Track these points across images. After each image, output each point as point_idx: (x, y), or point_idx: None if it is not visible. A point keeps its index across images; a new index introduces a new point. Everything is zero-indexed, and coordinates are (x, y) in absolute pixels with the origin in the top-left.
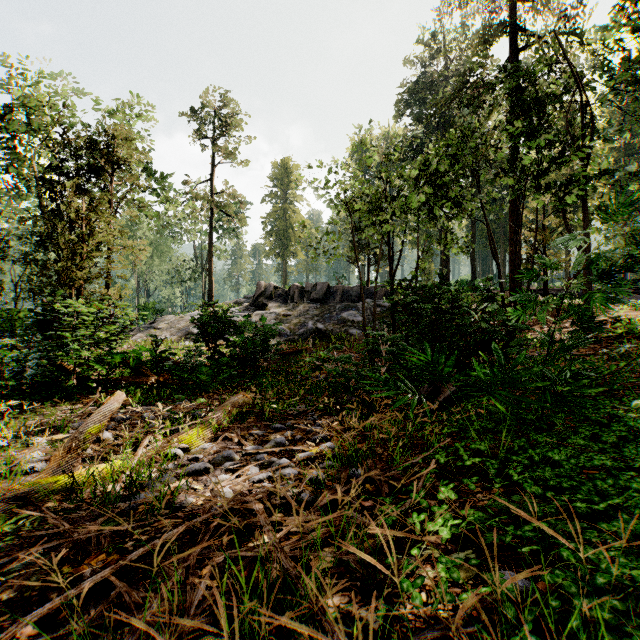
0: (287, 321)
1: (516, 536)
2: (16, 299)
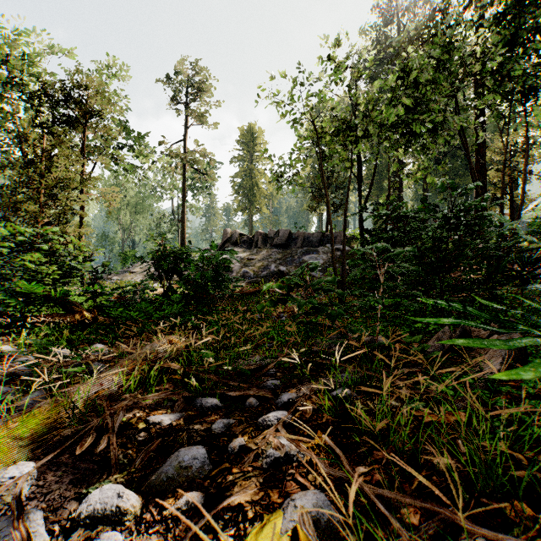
0: (251, 264)
1: None
2: None
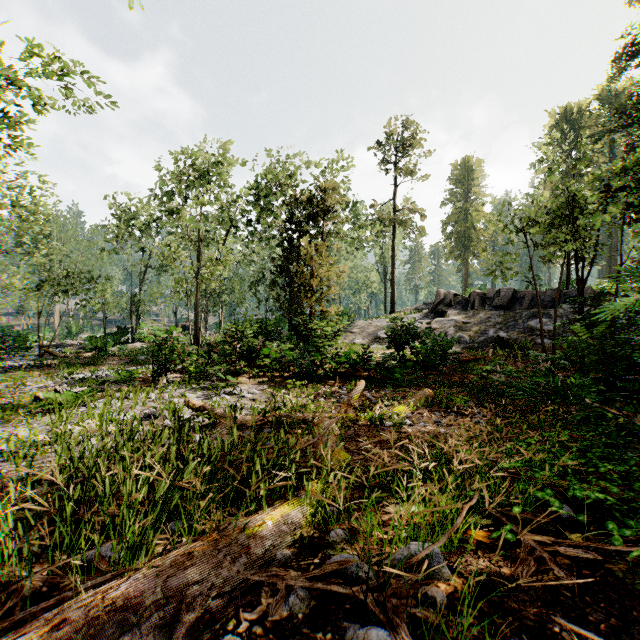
0: (466, 328)
1: (549, 453)
2: (266, 311)
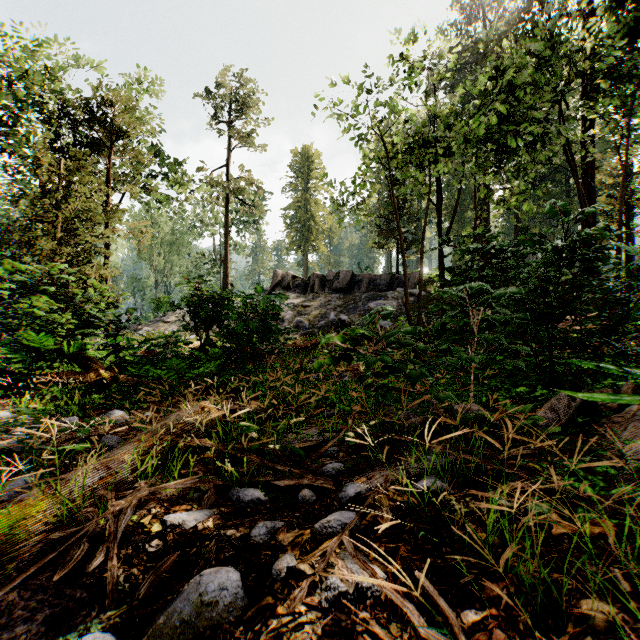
0: (306, 312)
1: None
2: None
